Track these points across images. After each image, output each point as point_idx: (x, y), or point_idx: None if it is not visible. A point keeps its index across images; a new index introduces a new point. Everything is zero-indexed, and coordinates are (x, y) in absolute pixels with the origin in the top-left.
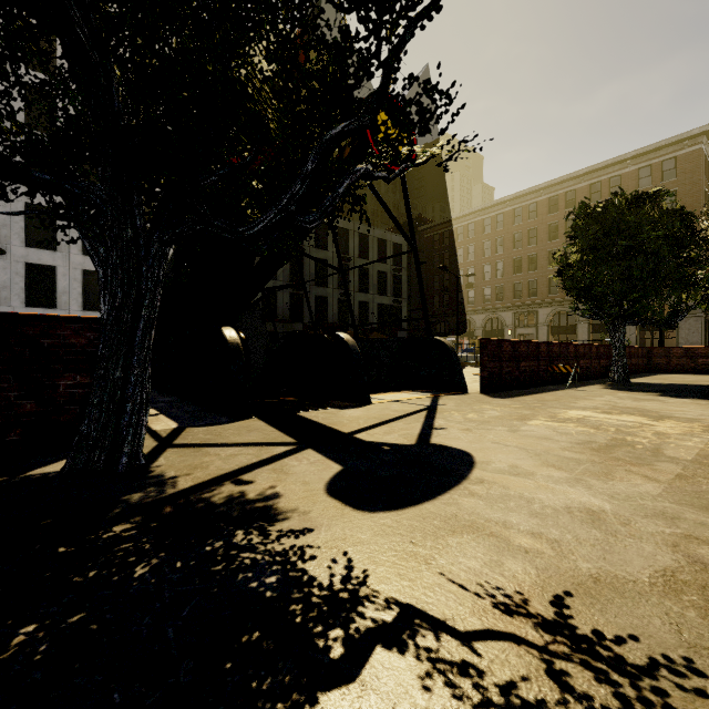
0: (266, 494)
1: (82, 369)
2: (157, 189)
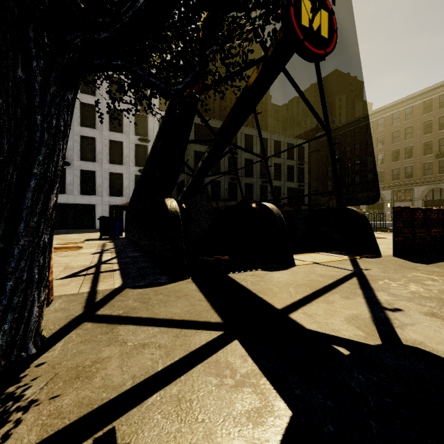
0: None
1: None
2: (149, 122)
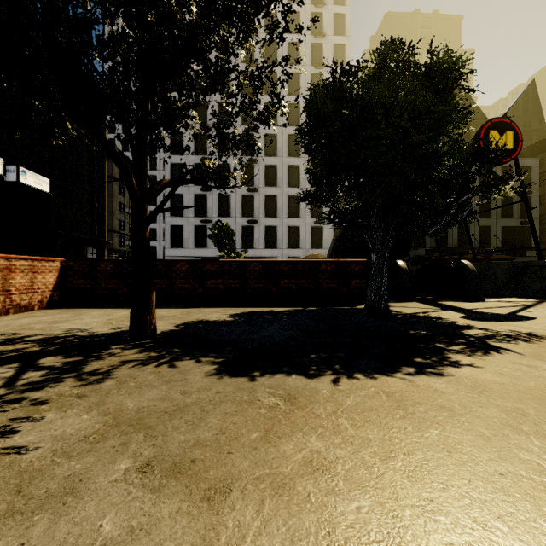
0: (437, 316)
1: (358, 278)
2: None
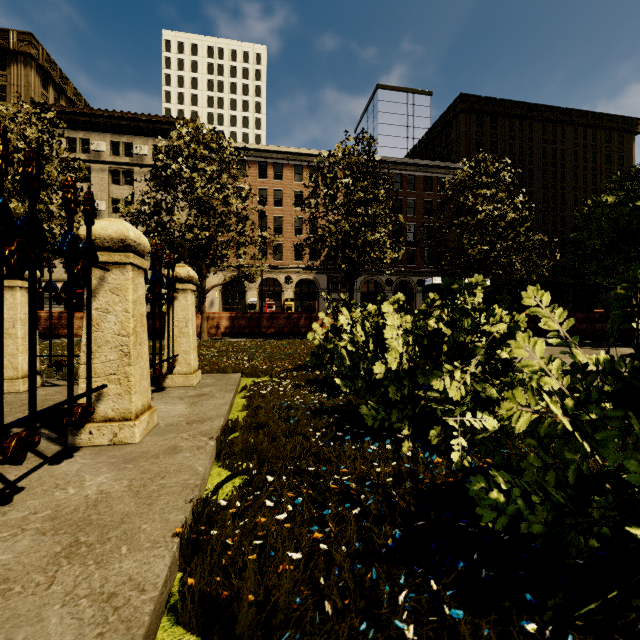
0: None
1: None
2: None
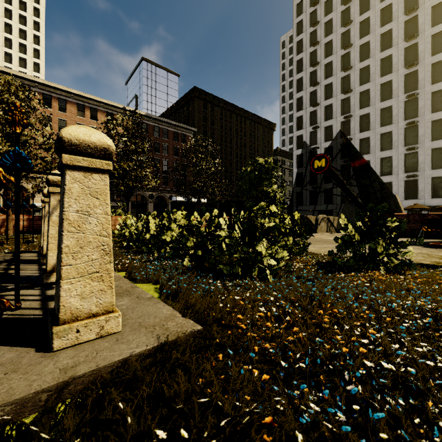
0: None
1: None
2: (419, 129)
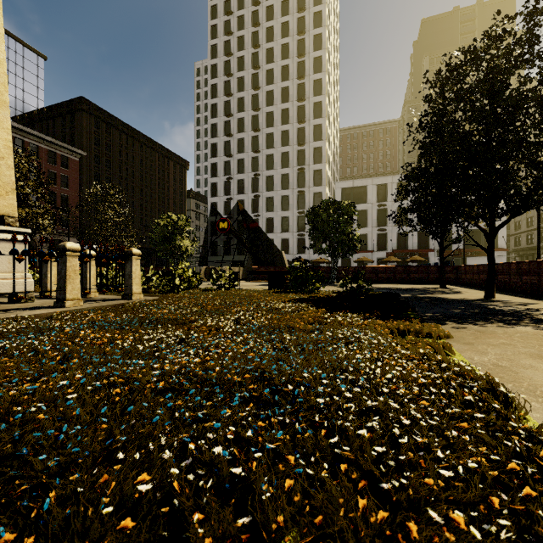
0: None
1: None
2: (306, 198)
